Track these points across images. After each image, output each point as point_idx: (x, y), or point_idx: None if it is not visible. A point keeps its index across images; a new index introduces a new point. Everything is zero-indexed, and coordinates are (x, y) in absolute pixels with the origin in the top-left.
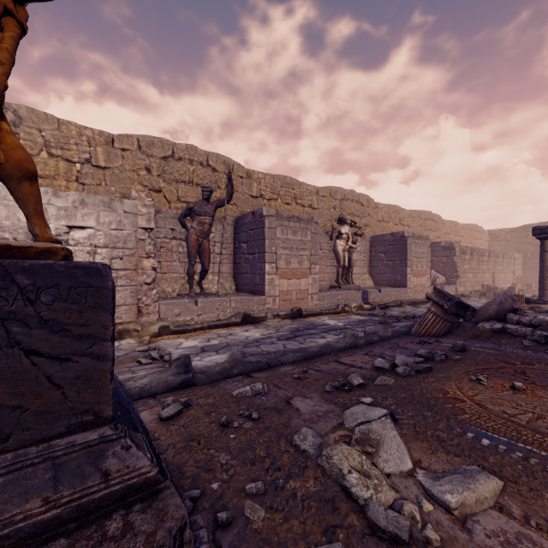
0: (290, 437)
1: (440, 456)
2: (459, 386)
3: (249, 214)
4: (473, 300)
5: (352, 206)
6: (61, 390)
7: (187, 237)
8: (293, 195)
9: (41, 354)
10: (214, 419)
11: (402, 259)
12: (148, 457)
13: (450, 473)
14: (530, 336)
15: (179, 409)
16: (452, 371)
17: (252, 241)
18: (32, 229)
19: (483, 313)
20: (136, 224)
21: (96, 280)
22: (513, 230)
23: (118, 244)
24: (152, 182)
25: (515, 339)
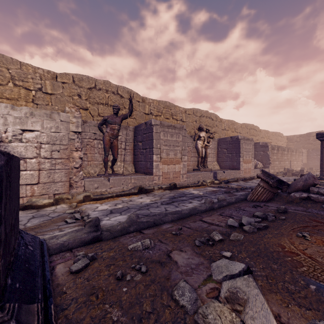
0: (171, 290)
1: (294, 310)
2: (291, 241)
3: (143, 124)
4: (279, 177)
5: (206, 120)
6: None
7: (103, 138)
8: (170, 113)
9: None
10: (112, 272)
11: (237, 153)
12: None
13: None
14: None
15: (86, 263)
16: (282, 228)
17: (145, 141)
18: None
19: (294, 187)
20: (68, 129)
21: None
22: (301, 136)
23: (56, 142)
24: (82, 104)
25: (316, 204)
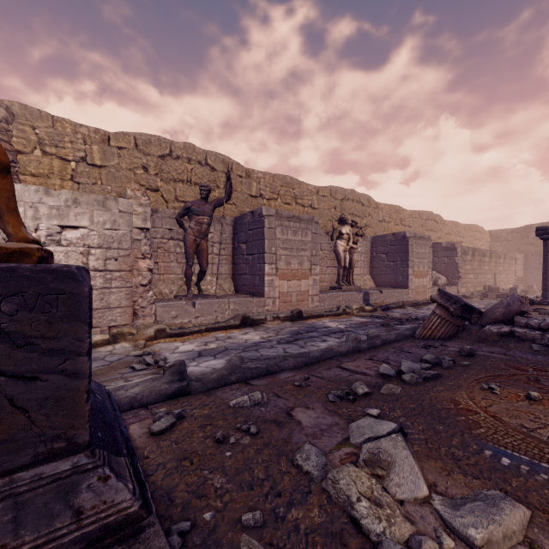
0: (292, 455)
1: (457, 478)
2: (470, 396)
3: (248, 214)
4: (475, 301)
5: (353, 206)
6: (26, 414)
7: (185, 237)
8: (293, 195)
9: (2, 373)
10: (209, 434)
11: (403, 260)
12: (129, 489)
13: (470, 499)
14: (539, 340)
15: (171, 422)
16: (461, 378)
17: (251, 242)
18: (5, 227)
19: (489, 316)
20: (131, 224)
21: (69, 286)
22: (514, 231)
23: (113, 244)
24: (149, 181)
25: (523, 343)
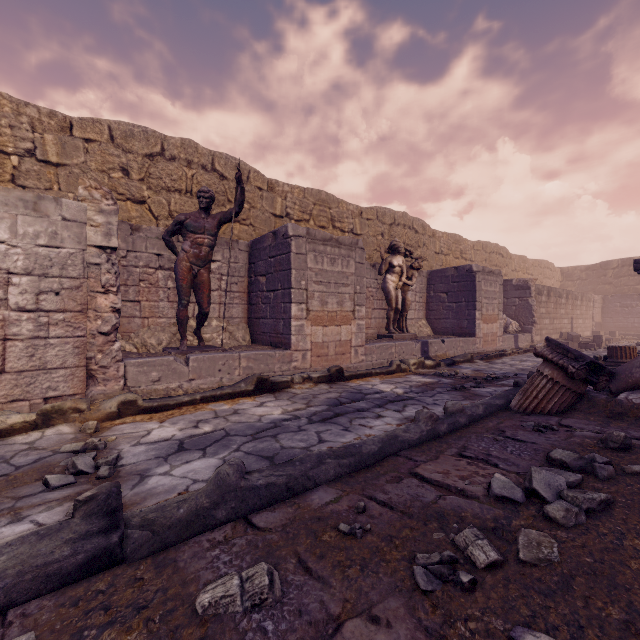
0: None
1: None
2: None
3: (269, 235)
4: None
5: (404, 233)
6: None
7: (176, 264)
8: (329, 216)
9: None
10: None
11: (469, 301)
12: None
13: None
14: None
15: None
16: None
17: (273, 273)
18: None
19: (624, 379)
20: (84, 239)
21: None
22: (589, 268)
23: (51, 270)
24: (131, 189)
25: None
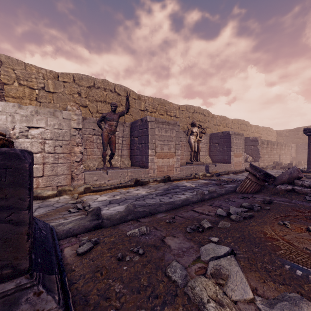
0: (164, 268)
1: (269, 285)
2: (273, 229)
3: (139, 120)
4: (268, 170)
5: (199, 116)
6: None
7: (102, 134)
8: (165, 110)
9: None
10: (113, 254)
11: (228, 147)
12: (56, 300)
13: (279, 299)
14: (310, 193)
15: (90, 247)
16: (266, 217)
17: (140, 136)
18: None
19: (280, 180)
20: (70, 126)
21: (14, 163)
22: (290, 130)
23: (59, 138)
24: (82, 101)
25: (300, 195)
